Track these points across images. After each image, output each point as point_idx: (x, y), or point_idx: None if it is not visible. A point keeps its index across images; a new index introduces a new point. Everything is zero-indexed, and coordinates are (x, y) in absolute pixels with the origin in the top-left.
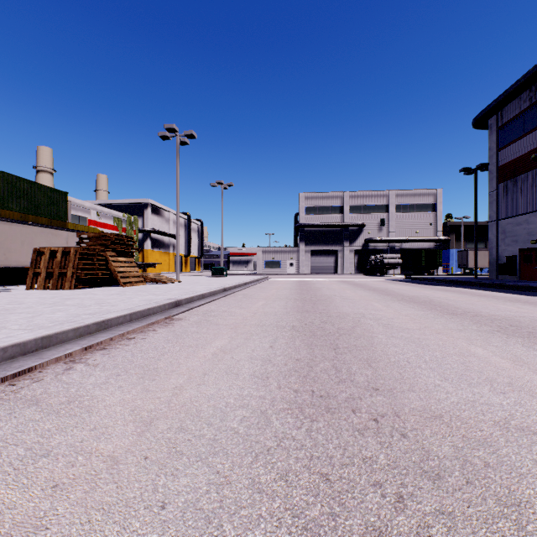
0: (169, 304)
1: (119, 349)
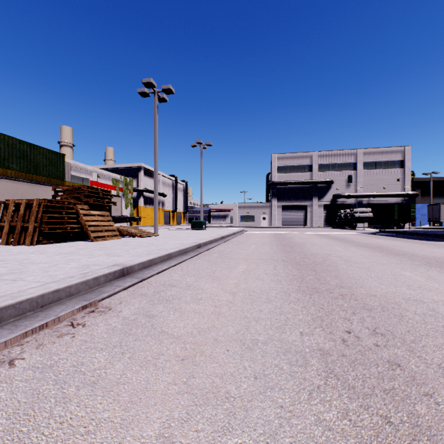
0: (106, 275)
1: None
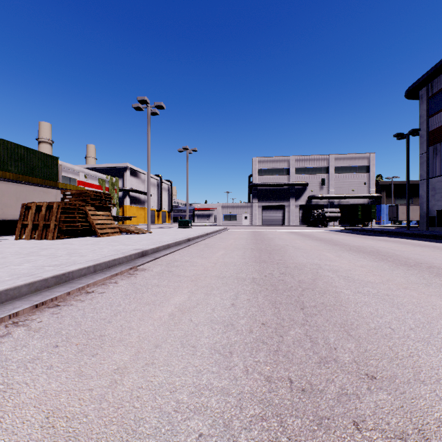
0: (135, 254)
1: (72, 306)
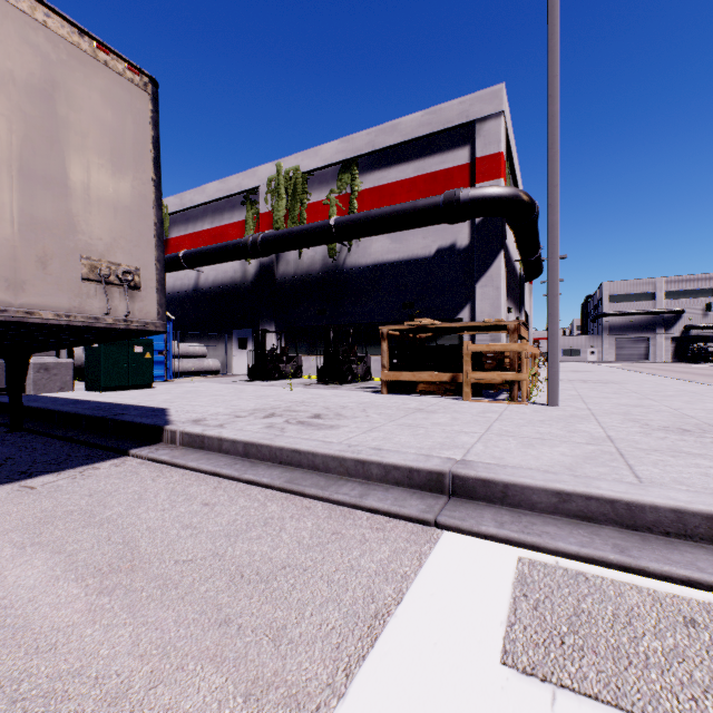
0: None
1: None
